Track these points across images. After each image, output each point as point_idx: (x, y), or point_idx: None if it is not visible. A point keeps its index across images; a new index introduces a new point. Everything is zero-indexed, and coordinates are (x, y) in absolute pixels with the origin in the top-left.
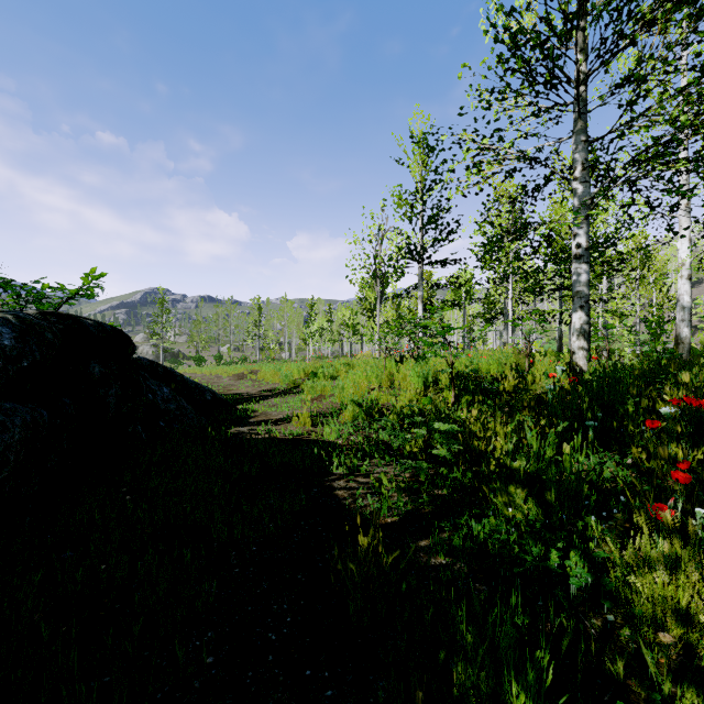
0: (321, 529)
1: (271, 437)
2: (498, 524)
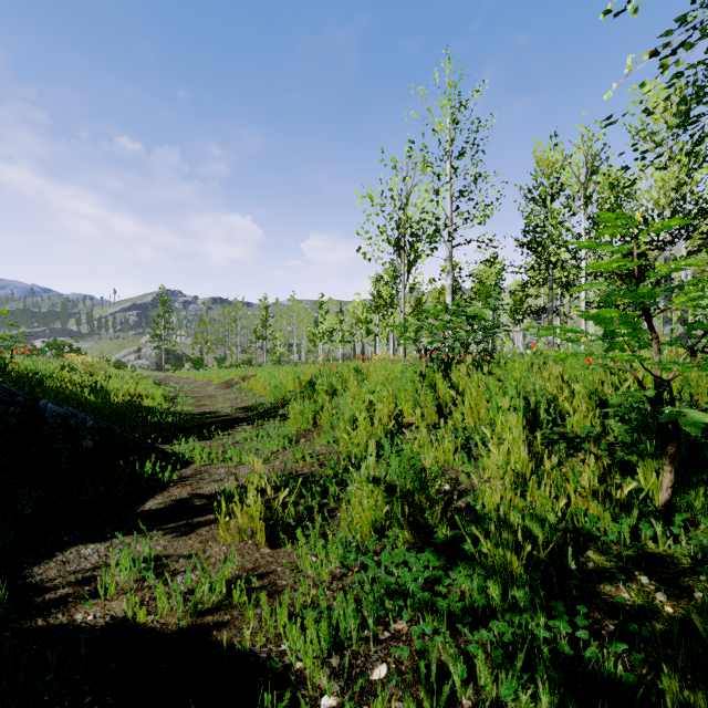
0: None
1: (119, 620)
2: None
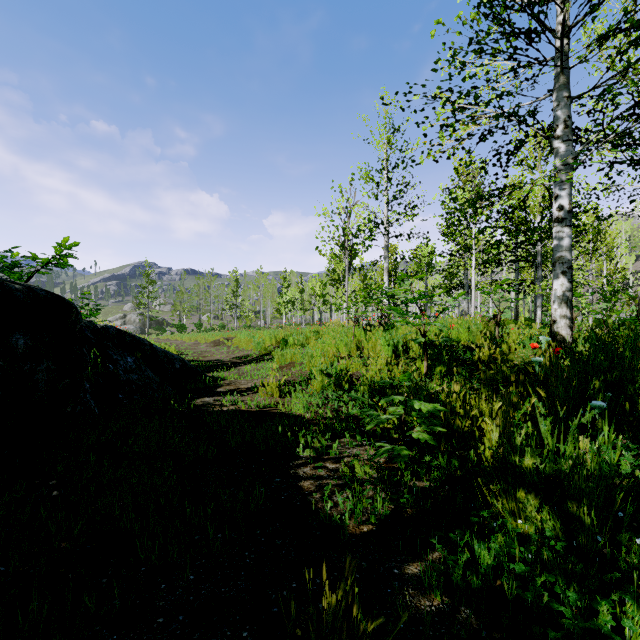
0: (280, 543)
1: (236, 409)
2: (507, 543)
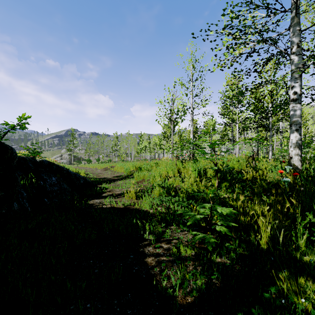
0: (130, 313)
1: (111, 206)
2: None
